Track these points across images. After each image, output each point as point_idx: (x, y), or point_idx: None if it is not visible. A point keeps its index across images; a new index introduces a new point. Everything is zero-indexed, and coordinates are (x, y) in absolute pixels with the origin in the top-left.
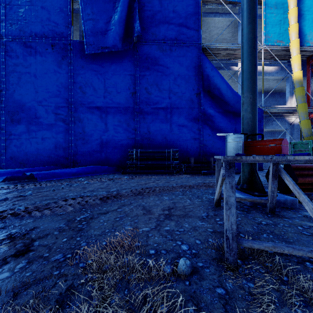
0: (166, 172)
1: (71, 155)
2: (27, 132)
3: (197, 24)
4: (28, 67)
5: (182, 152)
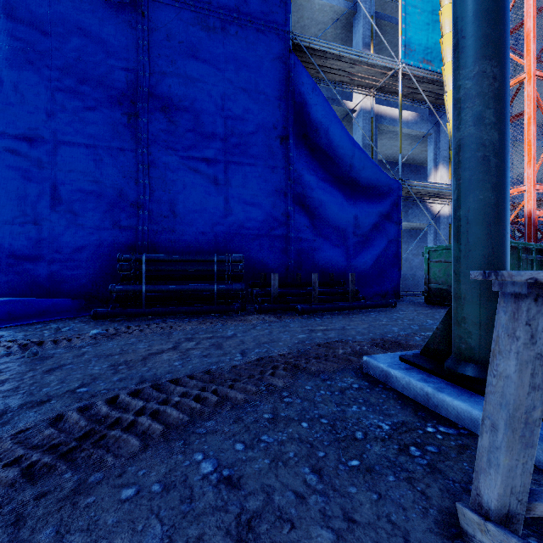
0: (215, 311)
1: None
2: None
3: None
4: None
5: (252, 262)
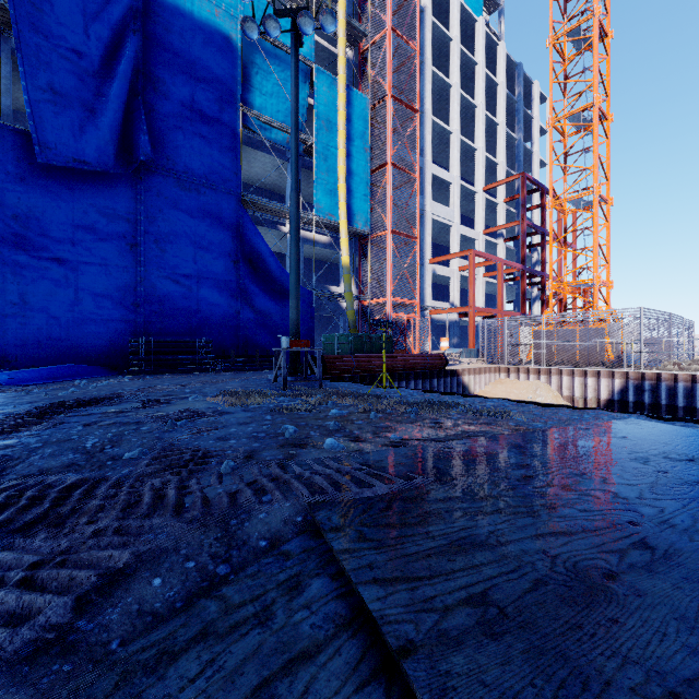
0: (198, 371)
1: None
2: None
3: (237, 165)
4: None
5: (215, 342)
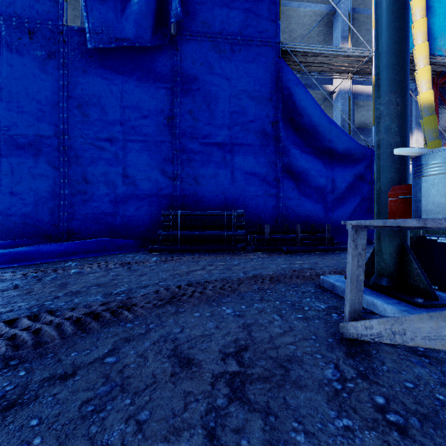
0: (225, 249)
1: (64, 221)
2: None
3: (274, 11)
4: None
5: (250, 215)
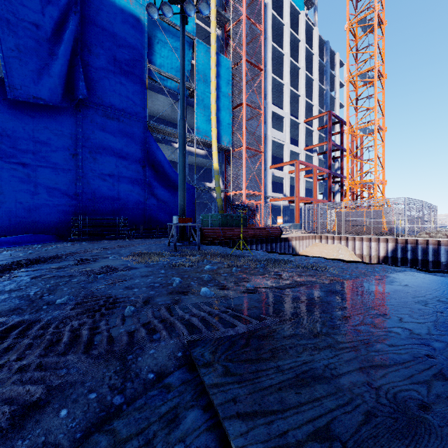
0: (118, 238)
1: None
2: None
3: (144, 103)
4: None
5: (130, 219)
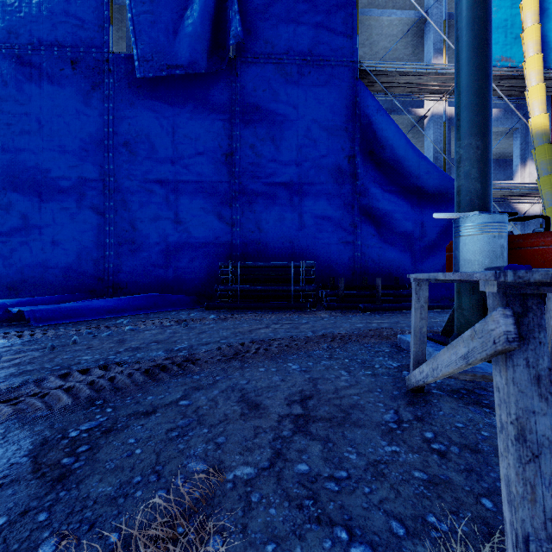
0: (292, 307)
1: (109, 274)
2: (24, 229)
3: (351, 24)
4: (25, 104)
5: (322, 267)
